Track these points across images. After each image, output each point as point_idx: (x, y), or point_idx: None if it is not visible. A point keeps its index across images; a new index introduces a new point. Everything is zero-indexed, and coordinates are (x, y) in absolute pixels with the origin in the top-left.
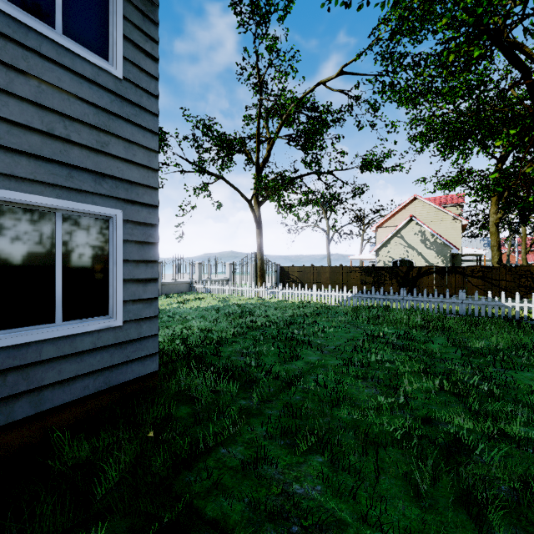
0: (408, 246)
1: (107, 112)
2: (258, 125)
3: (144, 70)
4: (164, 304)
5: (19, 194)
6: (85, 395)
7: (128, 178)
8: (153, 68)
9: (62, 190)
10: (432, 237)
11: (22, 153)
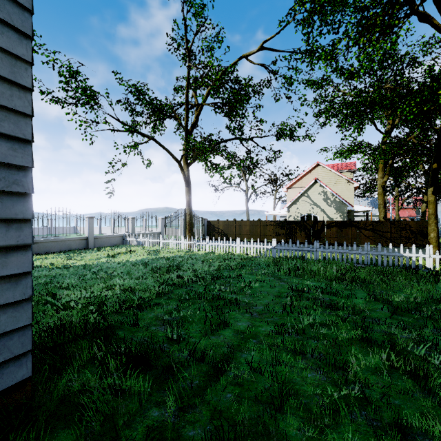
0: (313, 204)
1: None
2: (186, 92)
3: None
4: (93, 259)
5: None
6: None
7: None
8: None
9: None
10: (332, 196)
11: None
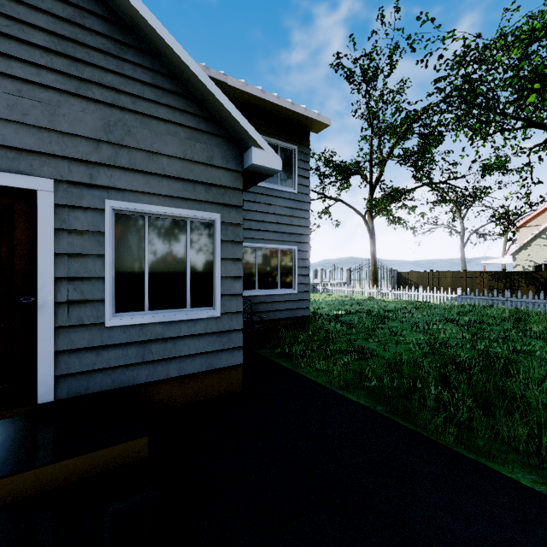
0: None
1: (292, 208)
2: (370, 153)
3: (304, 185)
4: None
5: (270, 245)
6: (286, 317)
7: (299, 233)
8: (308, 183)
9: (280, 242)
10: None
11: (271, 231)
